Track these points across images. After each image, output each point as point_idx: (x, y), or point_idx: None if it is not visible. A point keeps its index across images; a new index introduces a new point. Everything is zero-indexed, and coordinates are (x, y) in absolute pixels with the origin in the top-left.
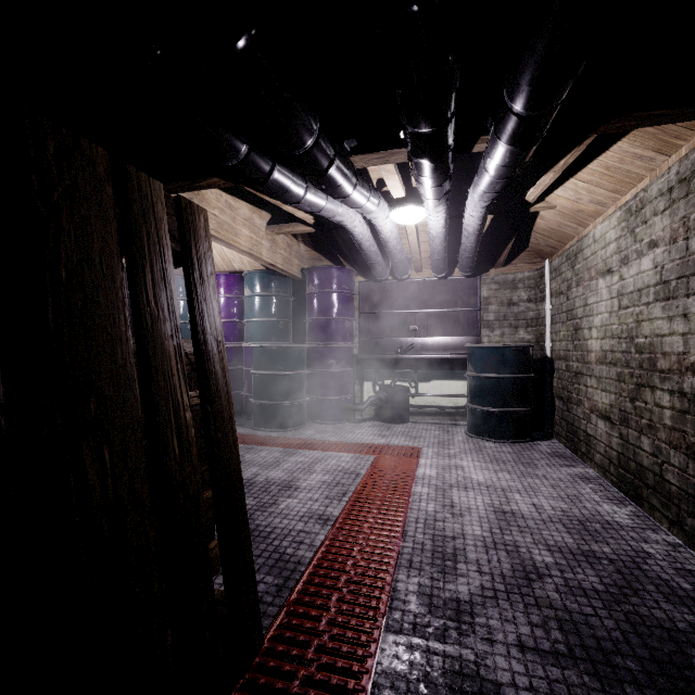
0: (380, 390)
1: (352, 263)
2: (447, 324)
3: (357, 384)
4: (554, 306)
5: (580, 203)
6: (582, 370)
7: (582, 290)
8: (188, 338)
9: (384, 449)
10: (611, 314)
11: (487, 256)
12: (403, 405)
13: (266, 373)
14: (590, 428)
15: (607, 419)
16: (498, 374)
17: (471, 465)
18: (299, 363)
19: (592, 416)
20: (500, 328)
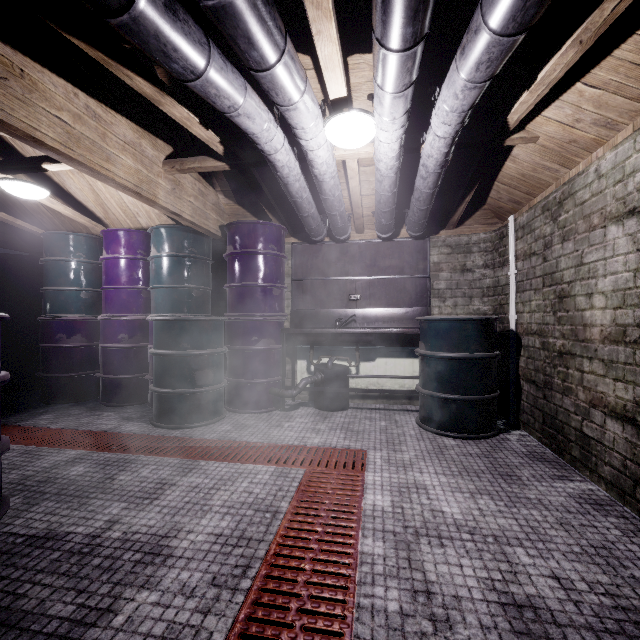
0: (315, 371)
1: (282, 219)
2: (393, 293)
3: (289, 363)
4: (520, 271)
5: (576, 128)
6: (573, 350)
7: (573, 246)
8: (80, 308)
9: (318, 454)
10: (639, 272)
11: (437, 215)
12: (342, 389)
13: (168, 352)
14: (589, 427)
15: (628, 422)
16: (460, 353)
17: (436, 482)
18: (212, 339)
19: (594, 412)
20: (452, 298)
